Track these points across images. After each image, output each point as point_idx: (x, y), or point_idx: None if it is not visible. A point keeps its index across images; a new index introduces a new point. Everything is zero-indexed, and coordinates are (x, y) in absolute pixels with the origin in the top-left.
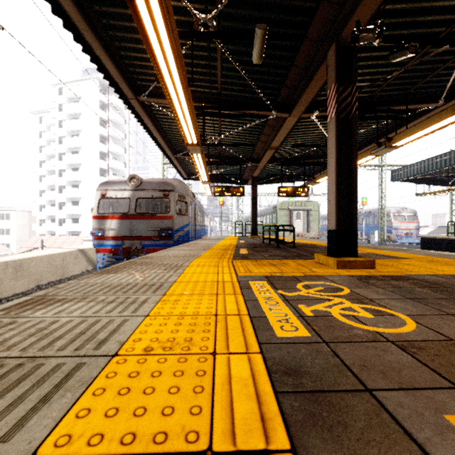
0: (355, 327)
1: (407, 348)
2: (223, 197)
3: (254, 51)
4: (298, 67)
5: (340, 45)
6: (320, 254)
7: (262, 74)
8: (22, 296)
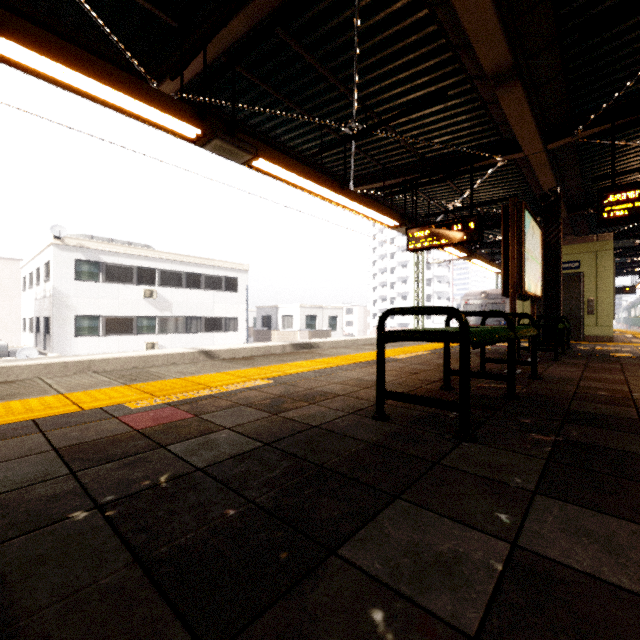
0: None
1: None
2: None
3: None
4: None
5: None
6: None
7: None
8: None
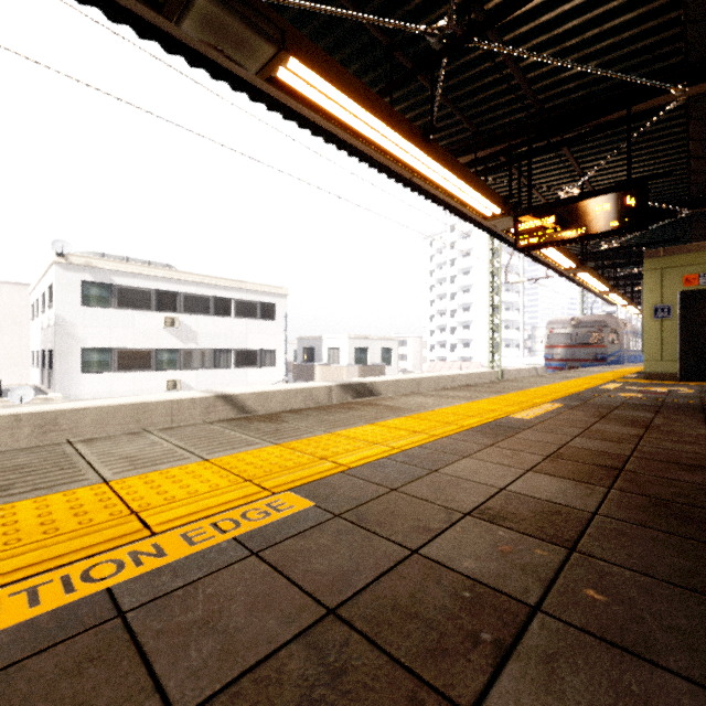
0: None
1: None
2: None
3: None
4: None
5: None
6: None
7: None
8: None
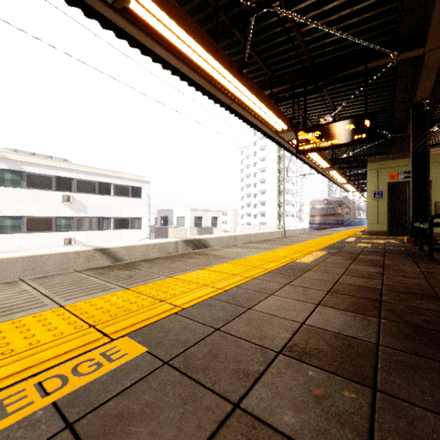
0: None
1: None
2: None
3: None
4: None
5: None
6: None
7: None
8: None
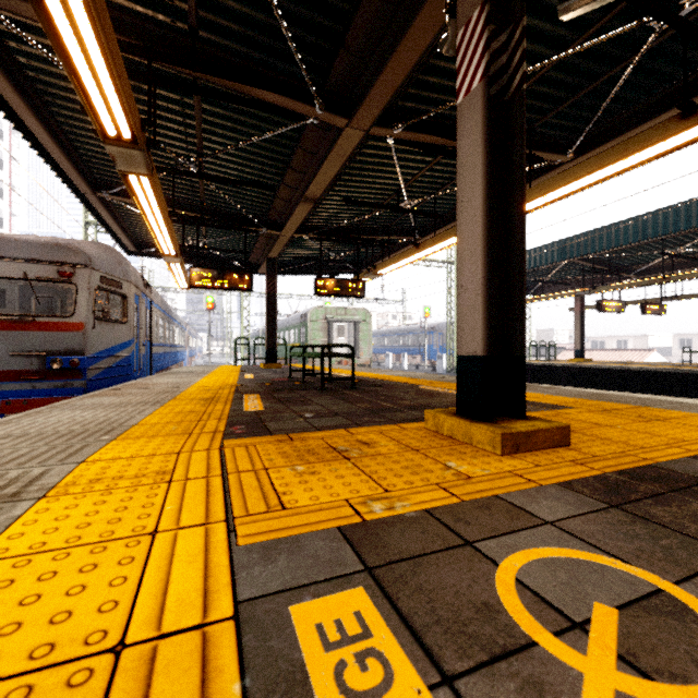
0: None
1: None
2: (214, 297)
3: None
4: None
5: None
6: (442, 413)
7: None
8: None
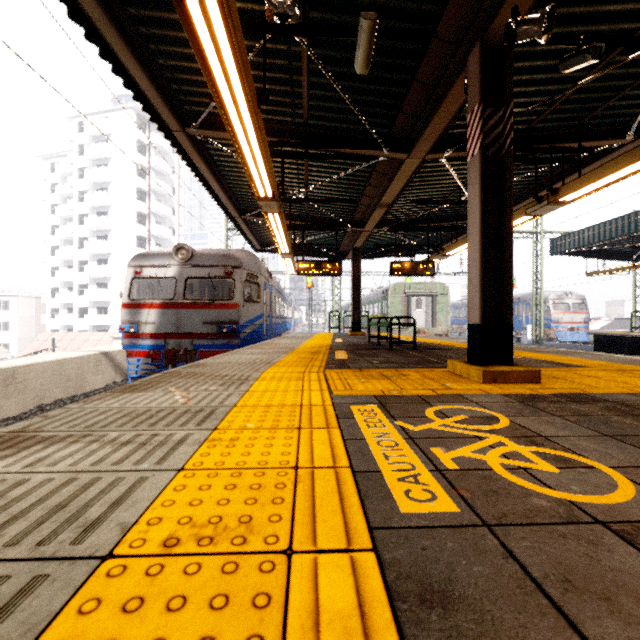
0: (532, 492)
1: (635, 538)
2: (312, 278)
3: (357, 54)
4: (422, 83)
5: (487, 46)
6: (457, 361)
7: (369, 94)
8: (14, 421)
